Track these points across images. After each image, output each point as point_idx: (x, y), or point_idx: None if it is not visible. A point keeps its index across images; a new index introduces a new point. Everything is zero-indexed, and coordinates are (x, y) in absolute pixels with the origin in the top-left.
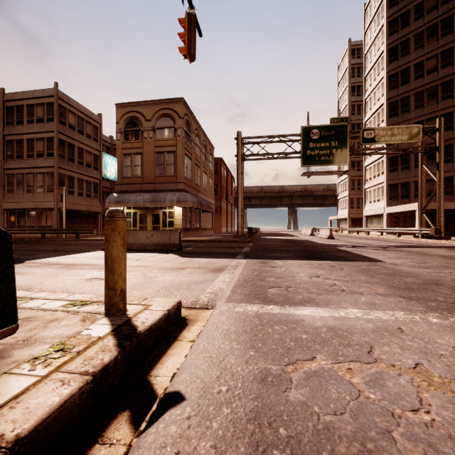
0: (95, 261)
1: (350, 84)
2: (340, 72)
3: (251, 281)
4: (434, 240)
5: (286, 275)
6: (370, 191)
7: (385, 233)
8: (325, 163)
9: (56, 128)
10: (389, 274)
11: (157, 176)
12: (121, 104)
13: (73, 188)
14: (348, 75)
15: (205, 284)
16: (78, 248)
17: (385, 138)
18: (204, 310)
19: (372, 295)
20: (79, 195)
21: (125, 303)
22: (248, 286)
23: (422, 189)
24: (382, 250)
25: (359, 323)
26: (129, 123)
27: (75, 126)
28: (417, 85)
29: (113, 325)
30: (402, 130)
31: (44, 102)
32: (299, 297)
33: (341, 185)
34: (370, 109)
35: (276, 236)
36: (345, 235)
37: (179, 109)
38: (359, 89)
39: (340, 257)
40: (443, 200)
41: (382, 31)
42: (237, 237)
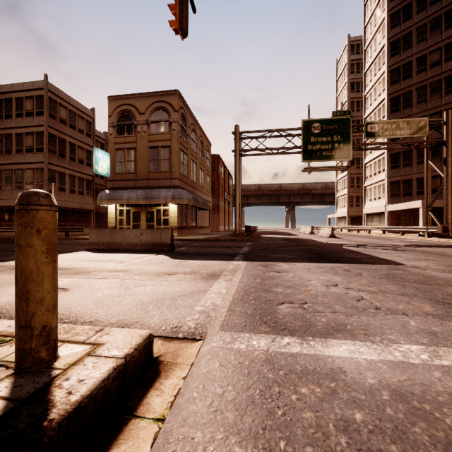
0: (71, 264)
1: (349, 81)
2: (339, 68)
3: (253, 292)
4: (441, 239)
5: (296, 283)
6: (371, 189)
7: (387, 231)
8: (326, 158)
9: (46, 122)
10: (421, 281)
11: (151, 172)
12: (114, 96)
13: (64, 184)
14: (347, 71)
15: (195, 298)
16: (62, 248)
17: (390, 132)
18: (189, 342)
19: (421, 316)
20: (71, 192)
21: (52, 347)
22: (250, 300)
23: (428, 186)
24: (393, 250)
25: (436, 379)
26: (122, 116)
27: (66, 120)
28: (420, 79)
29: (9, 403)
30: (407, 124)
31: (33, 95)
32: (323, 320)
33: (340, 183)
34: (371, 104)
35: (275, 234)
36: (346, 234)
37: (174, 101)
38: (358, 86)
39: (351, 259)
40: (451, 196)
41: (383, 25)
42: (234, 235)
